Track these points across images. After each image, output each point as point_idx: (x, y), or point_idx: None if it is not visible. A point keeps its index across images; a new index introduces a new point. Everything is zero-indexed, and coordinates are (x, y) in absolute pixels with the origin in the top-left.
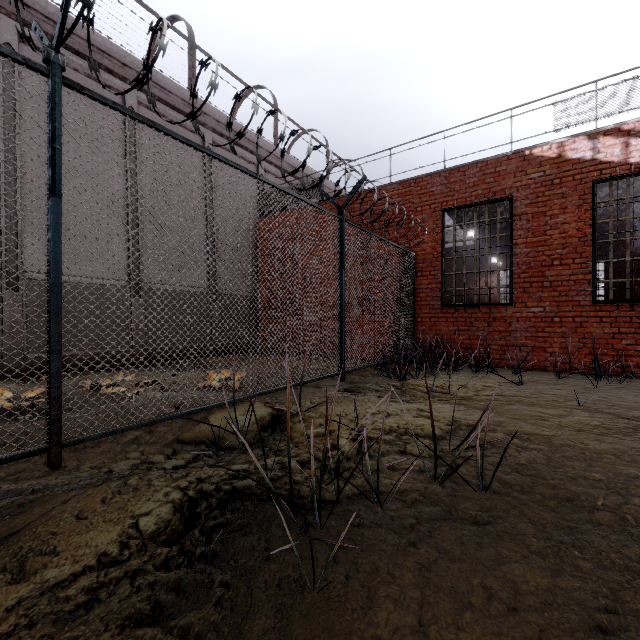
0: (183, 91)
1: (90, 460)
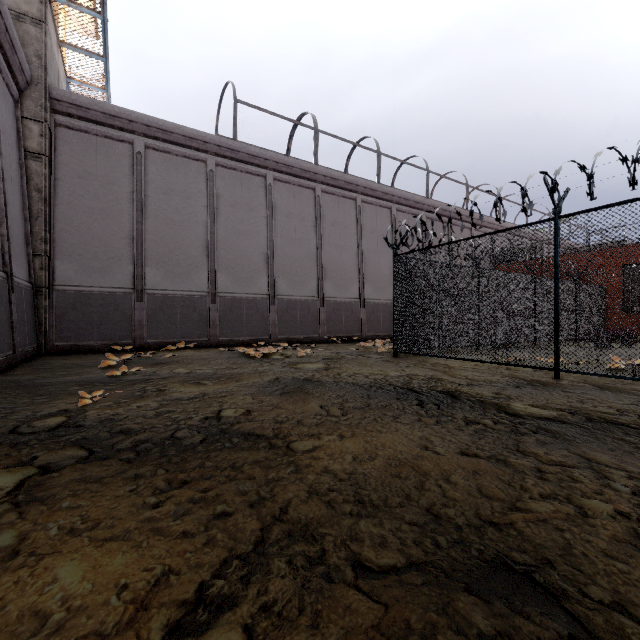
0: (466, 212)
1: None
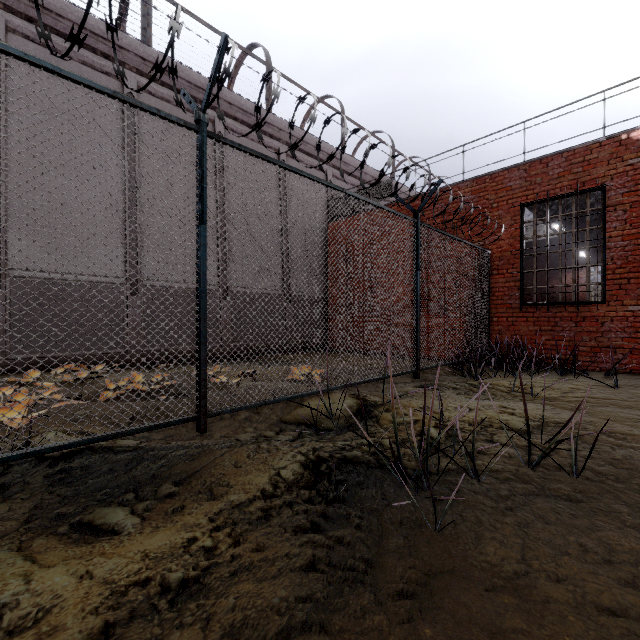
0: (262, 112)
1: (218, 431)
